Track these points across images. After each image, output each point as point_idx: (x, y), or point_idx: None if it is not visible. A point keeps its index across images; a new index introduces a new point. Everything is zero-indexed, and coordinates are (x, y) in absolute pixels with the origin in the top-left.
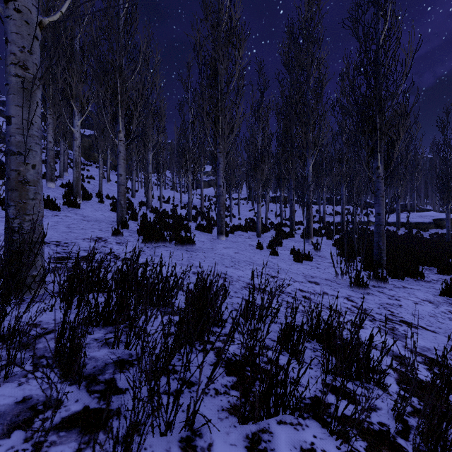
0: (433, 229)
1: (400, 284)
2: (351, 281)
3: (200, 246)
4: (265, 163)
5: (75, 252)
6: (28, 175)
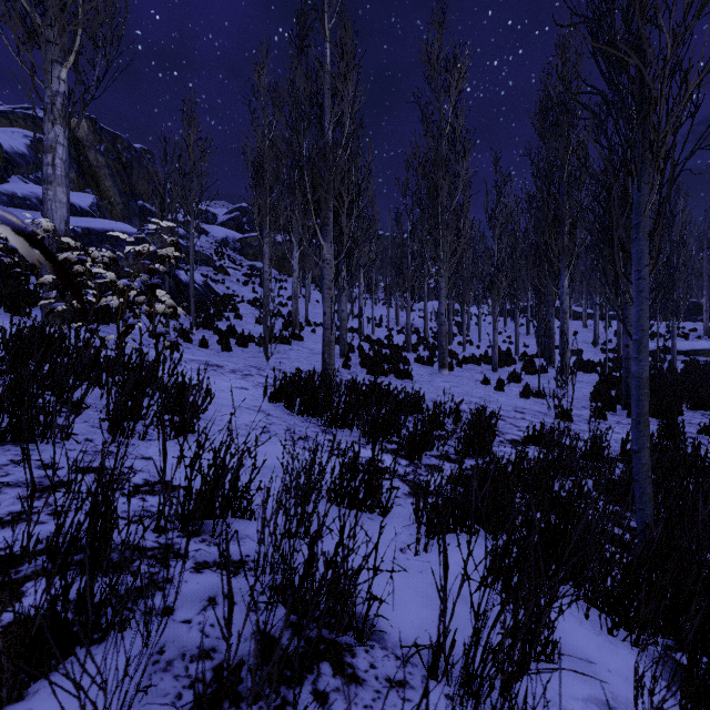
0: None
1: (629, 422)
2: (556, 412)
3: (418, 379)
4: (503, 280)
5: None
6: (332, 338)
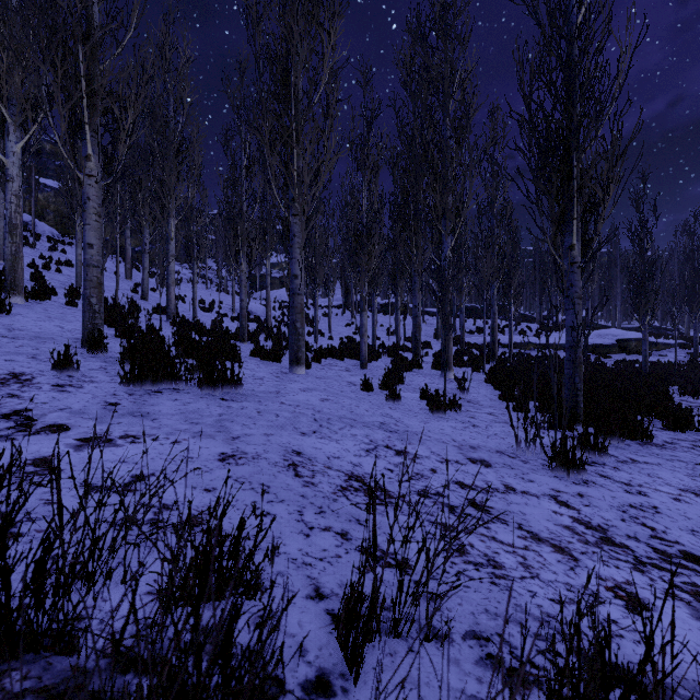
0: (618, 355)
1: (623, 454)
2: (551, 457)
3: (254, 389)
4: (375, 242)
5: None
6: None
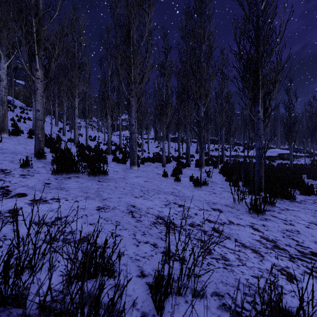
0: (279, 160)
1: (282, 206)
2: (250, 208)
3: (113, 176)
4: (169, 109)
5: None
6: None
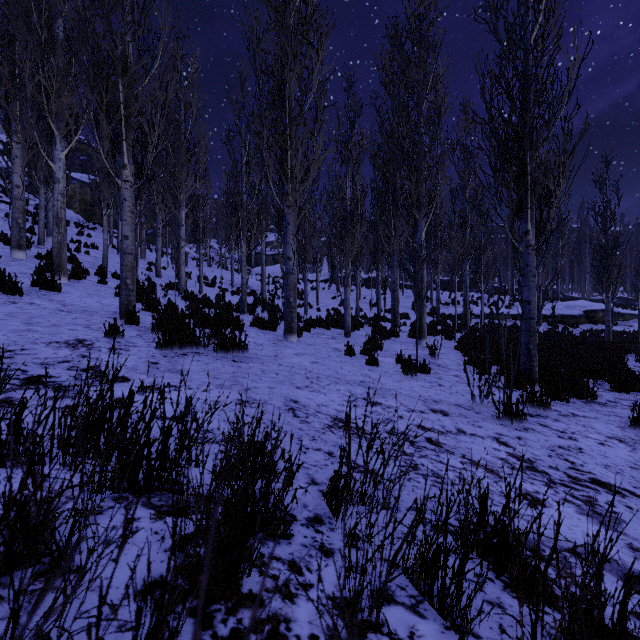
0: (585, 325)
1: (567, 409)
2: (498, 409)
3: (257, 353)
4: (357, 226)
5: (21, 368)
6: None
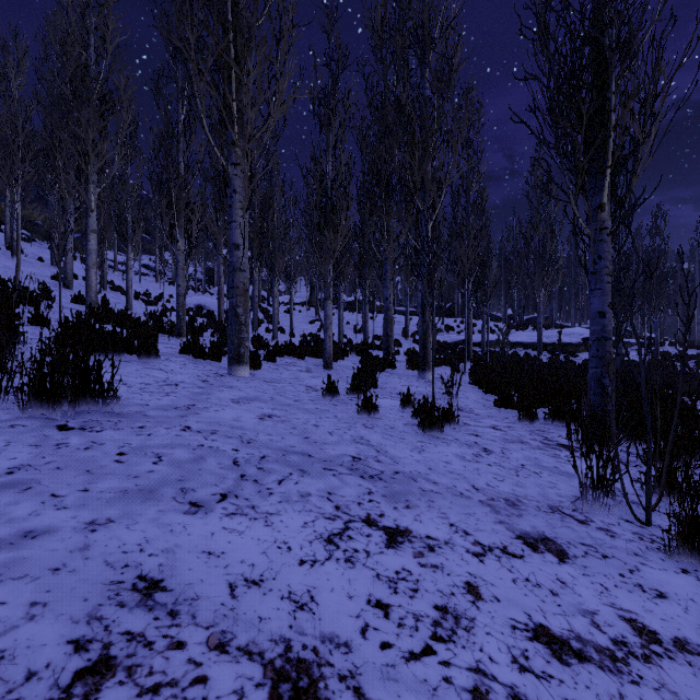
0: (584, 354)
1: None
2: (668, 530)
3: (149, 402)
4: (342, 216)
5: None
6: None
